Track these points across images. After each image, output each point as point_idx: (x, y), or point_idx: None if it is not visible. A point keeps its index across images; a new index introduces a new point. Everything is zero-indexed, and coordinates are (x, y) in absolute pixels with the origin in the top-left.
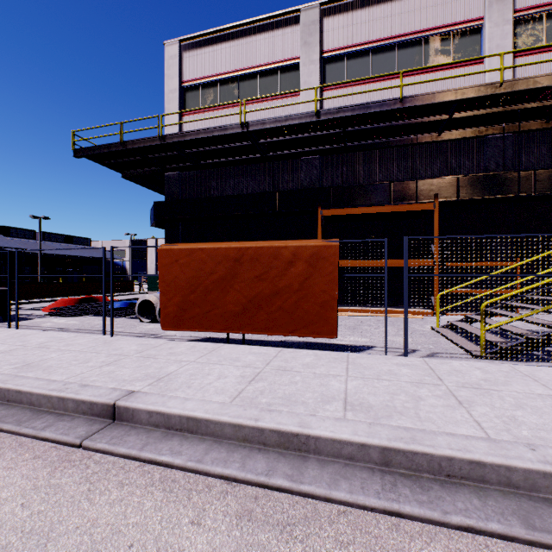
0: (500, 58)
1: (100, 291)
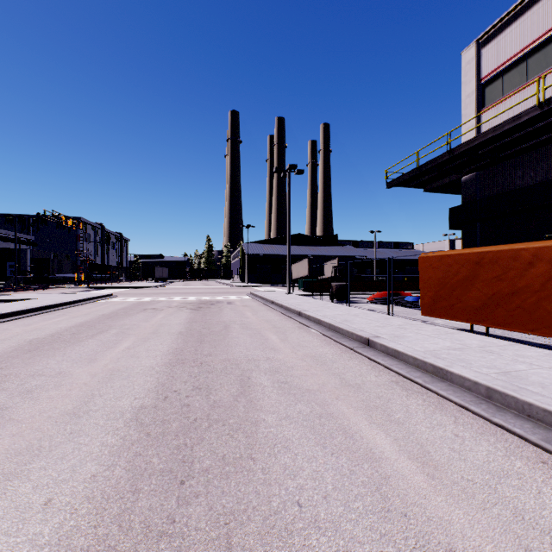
0: None
1: (410, 289)
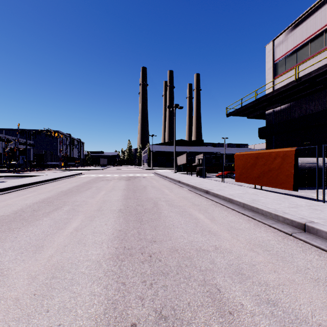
0: None
1: None
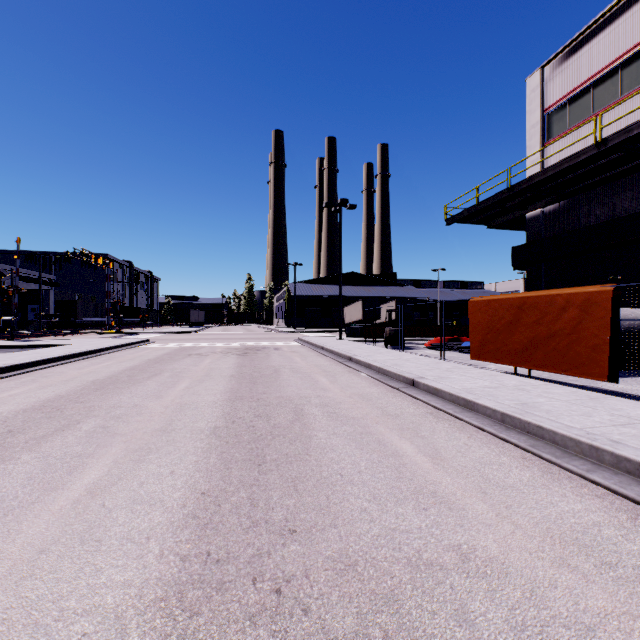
0: None
1: None
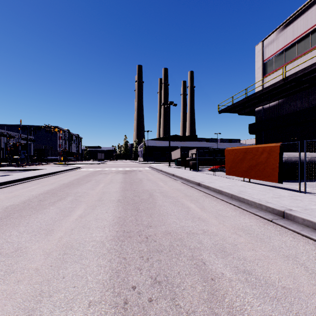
0: None
1: None
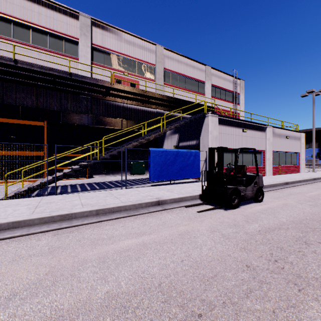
0: (69, 61)
1: None
